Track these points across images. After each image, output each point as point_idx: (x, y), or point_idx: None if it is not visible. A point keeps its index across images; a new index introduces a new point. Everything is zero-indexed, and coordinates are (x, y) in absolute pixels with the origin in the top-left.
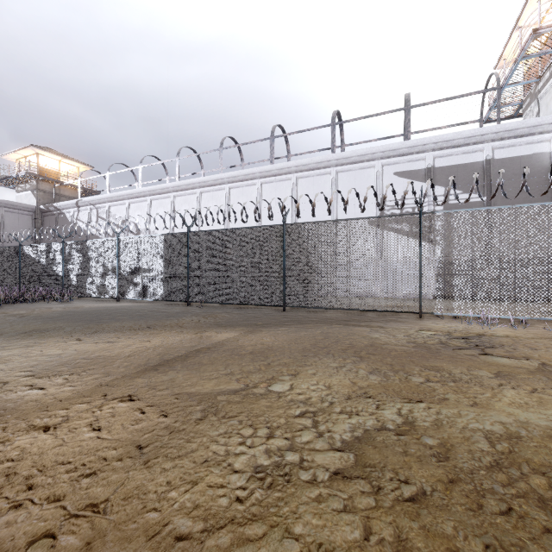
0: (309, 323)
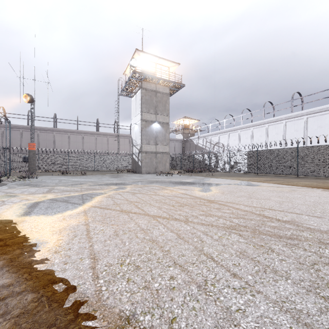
0: (306, 179)
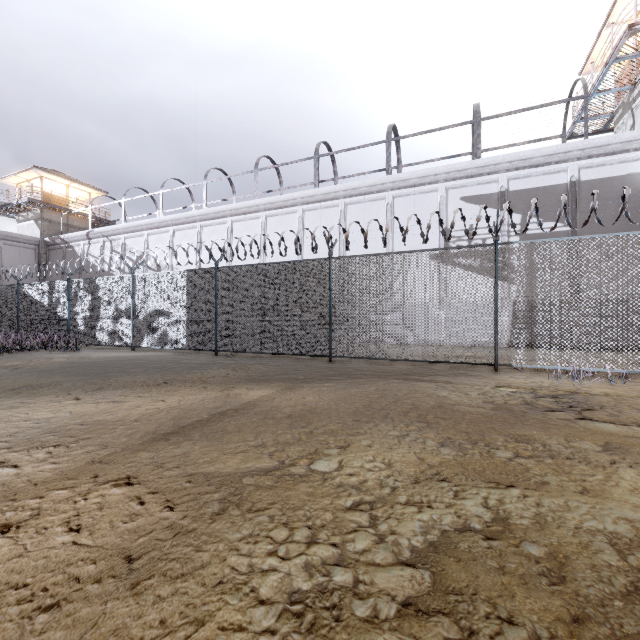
0: (360, 377)
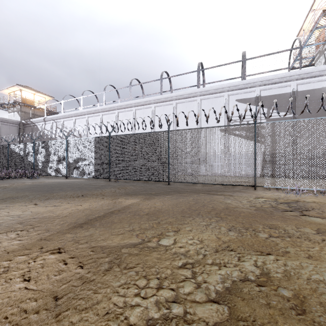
0: (184, 192)
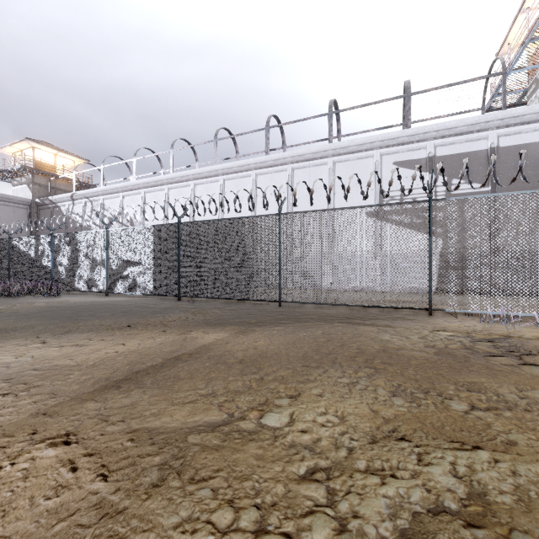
0: (307, 320)
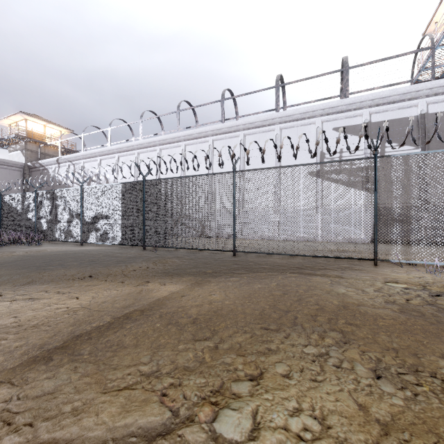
0: (261, 271)
